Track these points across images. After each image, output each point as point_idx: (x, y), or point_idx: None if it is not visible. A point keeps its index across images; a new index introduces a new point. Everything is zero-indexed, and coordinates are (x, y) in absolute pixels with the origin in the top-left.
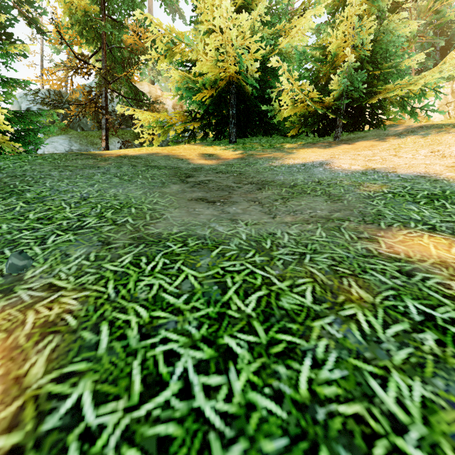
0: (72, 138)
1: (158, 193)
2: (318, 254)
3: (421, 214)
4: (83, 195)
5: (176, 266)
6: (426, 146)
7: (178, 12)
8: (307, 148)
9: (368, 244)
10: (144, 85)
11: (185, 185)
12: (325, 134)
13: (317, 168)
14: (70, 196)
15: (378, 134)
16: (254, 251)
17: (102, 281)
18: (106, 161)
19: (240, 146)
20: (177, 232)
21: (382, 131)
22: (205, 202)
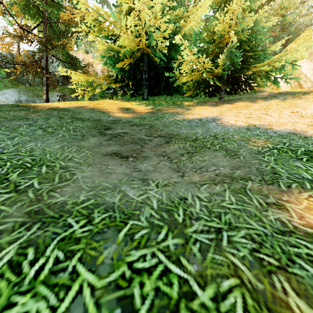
0: (20, 91)
1: (76, 147)
2: (235, 230)
3: (310, 172)
4: None
5: (71, 264)
6: (286, 107)
7: (106, 3)
8: (200, 105)
9: (279, 214)
10: (80, 54)
11: (102, 138)
12: (212, 96)
13: (211, 123)
14: None
15: (250, 97)
16: (167, 228)
17: None
18: (37, 112)
19: (151, 102)
20: (83, 201)
21: (252, 95)
22: (118, 157)
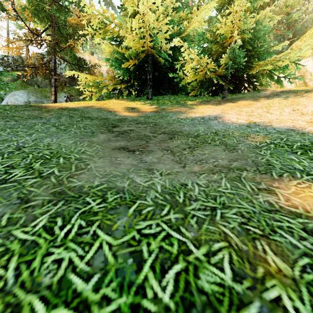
0: (29, 92)
1: (87, 142)
2: (227, 208)
3: (302, 164)
4: (19, 145)
5: (92, 229)
6: (288, 105)
7: (111, 5)
8: (203, 104)
9: (268, 197)
10: (85, 55)
11: (110, 135)
12: (216, 95)
13: (213, 121)
14: (6, 145)
15: (253, 95)
16: (169, 206)
17: (3, 258)
18: (49, 112)
19: (155, 101)
20: (98, 185)
21: (255, 93)
22: (126, 151)
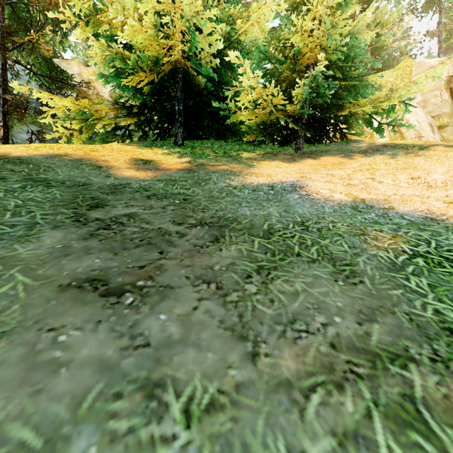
0: None
1: None
2: None
3: None
4: None
5: None
6: (401, 169)
7: None
8: (269, 160)
9: None
10: (73, 65)
11: (76, 232)
12: (285, 144)
13: (291, 195)
14: None
15: (341, 149)
16: None
17: None
18: None
19: (188, 150)
20: None
21: (344, 146)
22: (98, 294)
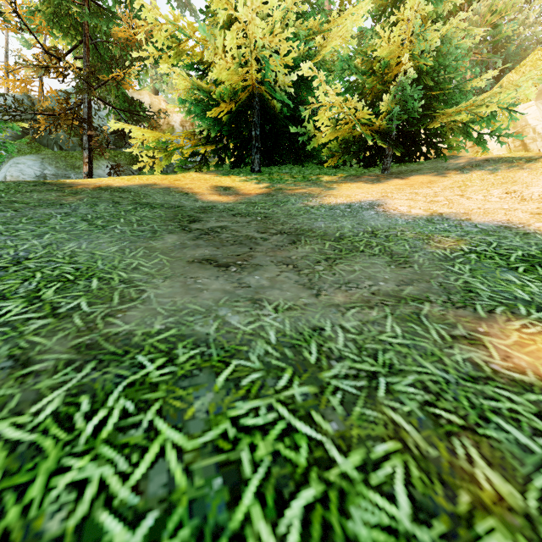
0: (45, 159)
1: (143, 250)
2: (398, 375)
3: (528, 290)
4: (18, 255)
5: (146, 419)
6: (497, 184)
7: (189, 7)
8: (350, 182)
9: (471, 352)
10: (144, 95)
11: (186, 236)
12: (371, 165)
13: (367, 211)
14: None
15: (435, 166)
16: (291, 371)
17: None
18: (76, 194)
19: (266, 176)
20: (160, 331)
21: (439, 163)
22: (213, 265)
